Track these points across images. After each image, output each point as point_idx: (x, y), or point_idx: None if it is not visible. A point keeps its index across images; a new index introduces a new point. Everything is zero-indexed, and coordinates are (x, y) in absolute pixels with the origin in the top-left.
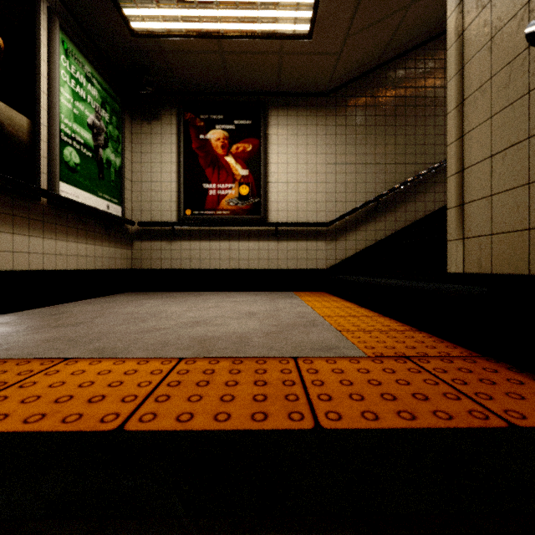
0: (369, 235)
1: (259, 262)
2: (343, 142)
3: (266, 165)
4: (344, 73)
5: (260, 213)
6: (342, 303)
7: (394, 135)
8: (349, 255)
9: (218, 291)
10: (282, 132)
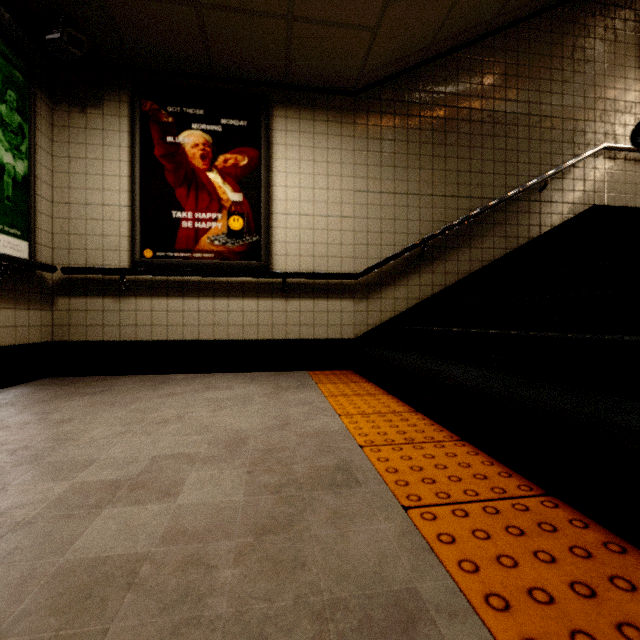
0: (411, 291)
1: (259, 330)
2: (378, 162)
3: (269, 189)
4: (380, 65)
5: (260, 258)
6: (383, 399)
7: (443, 158)
8: (385, 319)
9: (197, 372)
10: (293, 142)
